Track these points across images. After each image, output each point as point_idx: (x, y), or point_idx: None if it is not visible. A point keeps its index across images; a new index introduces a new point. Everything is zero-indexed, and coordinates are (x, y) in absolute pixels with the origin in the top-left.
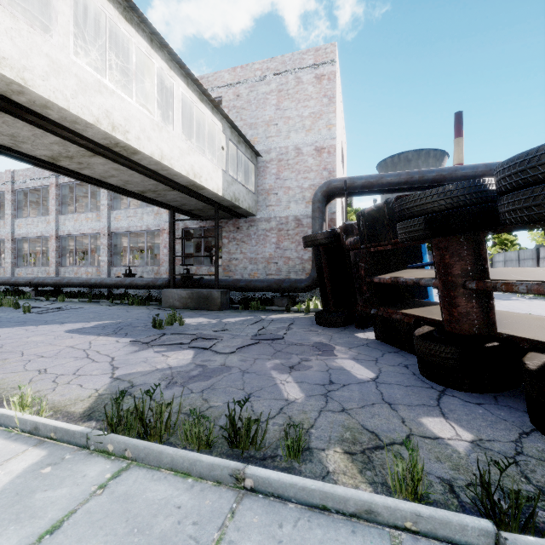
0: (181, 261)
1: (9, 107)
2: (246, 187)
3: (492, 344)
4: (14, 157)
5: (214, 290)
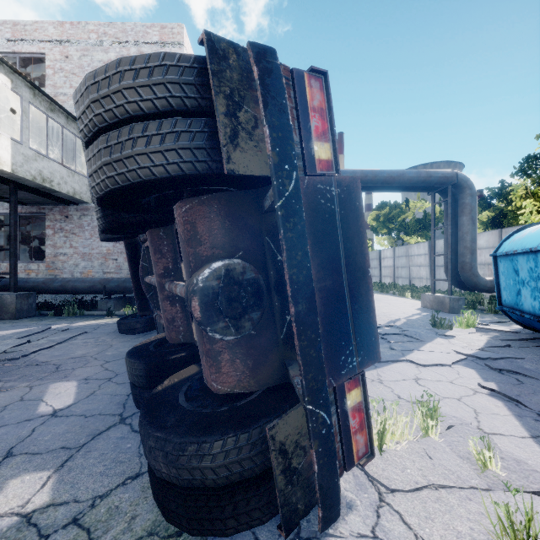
0: None
1: None
2: (69, 167)
3: (178, 355)
4: None
5: (5, 294)
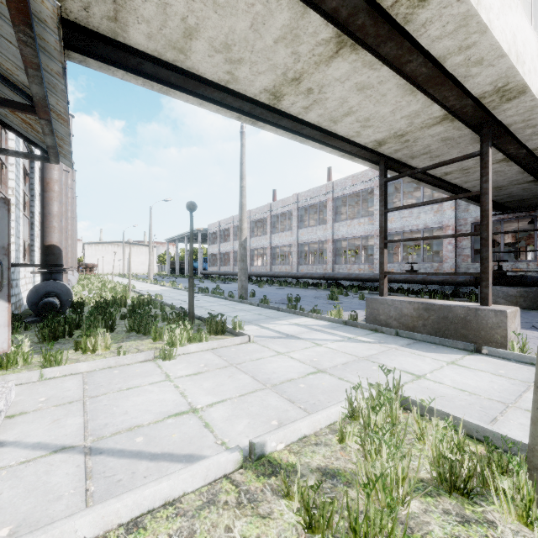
0: (470, 257)
1: (492, 136)
2: None
3: None
4: (416, 178)
5: None
